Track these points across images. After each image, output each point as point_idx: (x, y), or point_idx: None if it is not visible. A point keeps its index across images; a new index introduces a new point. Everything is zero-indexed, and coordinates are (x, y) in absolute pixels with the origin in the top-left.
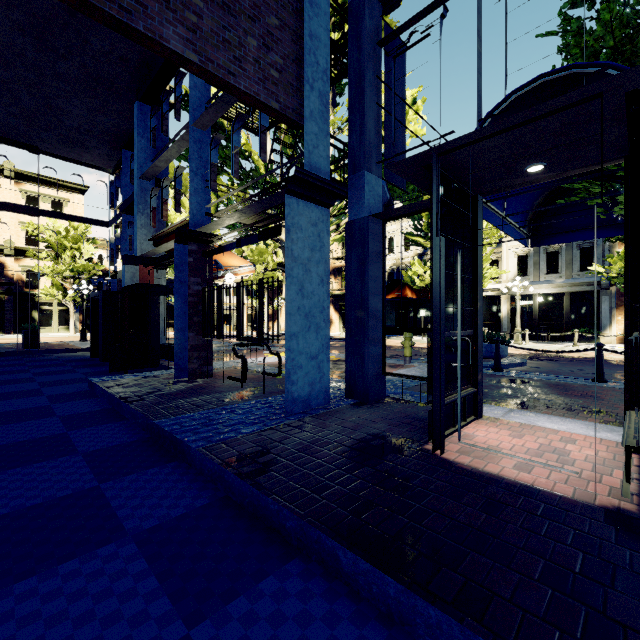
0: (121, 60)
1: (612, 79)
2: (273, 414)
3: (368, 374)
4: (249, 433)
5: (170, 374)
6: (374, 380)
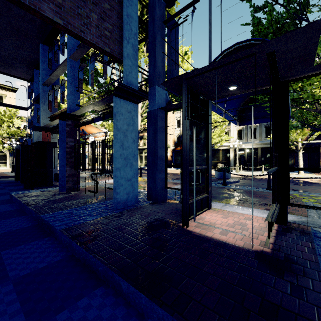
0: (31, 21)
1: (259, 46)
2: (107, 210)
3: (158, 188)
4: (91, 220)
5: (57, 189)
6: (161, 191)
